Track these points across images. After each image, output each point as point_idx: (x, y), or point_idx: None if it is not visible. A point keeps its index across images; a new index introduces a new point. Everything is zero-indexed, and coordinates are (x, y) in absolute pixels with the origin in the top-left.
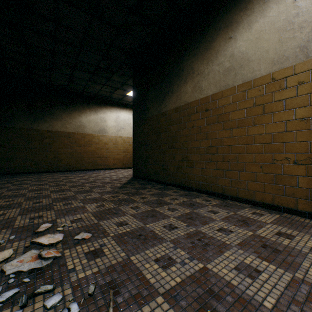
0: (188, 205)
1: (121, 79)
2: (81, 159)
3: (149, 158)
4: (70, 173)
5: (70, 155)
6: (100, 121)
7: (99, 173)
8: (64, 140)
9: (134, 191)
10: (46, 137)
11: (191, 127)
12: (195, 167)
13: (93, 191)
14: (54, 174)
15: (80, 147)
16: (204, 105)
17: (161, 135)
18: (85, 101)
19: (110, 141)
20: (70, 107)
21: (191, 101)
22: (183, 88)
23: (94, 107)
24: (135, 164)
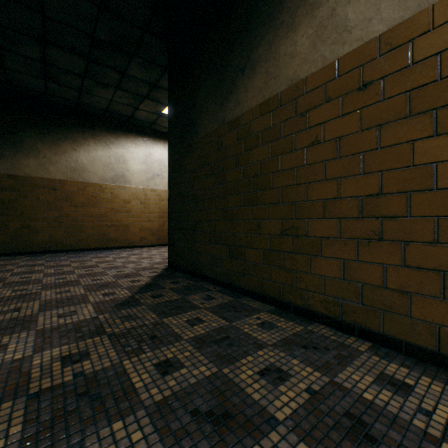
0: (349, 438)
1: (147, 73)
2: (78, 229)
3: (199, 229)
4: (49, 258)
5: (55, 222)
6: (116, 160)
7: (107, 257)
8: (42, 193)
9: (151, 322)
10: (4, 188)
11: (310, 145)
12: (323, 255)
13: (30, 326)
14: (13, 260)
15: (76, 207)
16: (353, 72)
17: (226, 176)
18: (85, 123)
19: (134, 198)
20: (56, 133)
21: (310, 72)
22: (283, 46)
23: (104, 134)
24: (172, 240)
